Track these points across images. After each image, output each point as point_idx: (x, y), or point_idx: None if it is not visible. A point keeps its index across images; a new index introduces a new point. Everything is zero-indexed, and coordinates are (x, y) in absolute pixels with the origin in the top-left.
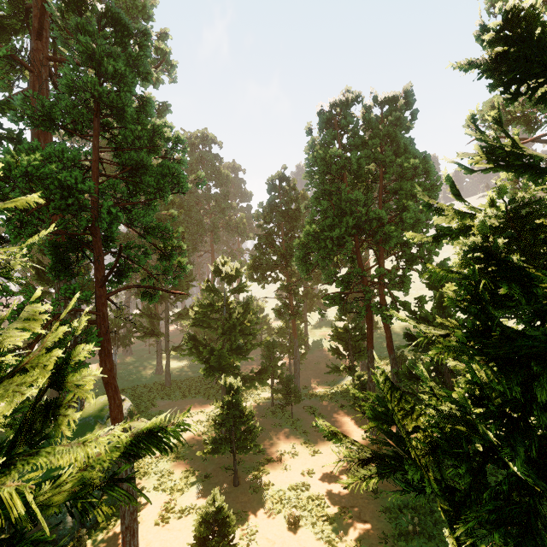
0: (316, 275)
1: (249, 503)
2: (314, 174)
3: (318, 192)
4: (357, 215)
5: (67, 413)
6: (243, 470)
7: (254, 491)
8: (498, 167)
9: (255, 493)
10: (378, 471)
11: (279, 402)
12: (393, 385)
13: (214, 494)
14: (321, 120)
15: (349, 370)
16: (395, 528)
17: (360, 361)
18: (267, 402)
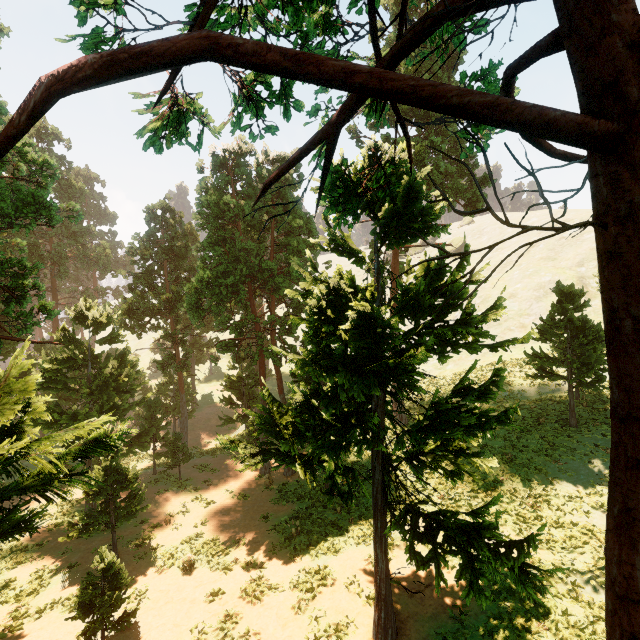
0: (206, 322)
1: (136, 571)
2: (208, 218)
3: (212, 238)
4: (251, 265)
5: (24, 430)
6: (122, 545)
7: (140, 559)
8: (338, 252)
9: (142, 560)
10: (264, 458)
11: (162, 468)
12: (274, 398)
13: (103, 553)
14: (215, 162)
15: (243, 418)
16: (282, 537)
17: (254, 410)
18: (147, 472)
